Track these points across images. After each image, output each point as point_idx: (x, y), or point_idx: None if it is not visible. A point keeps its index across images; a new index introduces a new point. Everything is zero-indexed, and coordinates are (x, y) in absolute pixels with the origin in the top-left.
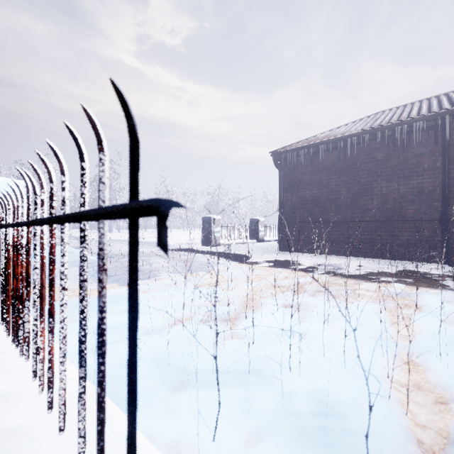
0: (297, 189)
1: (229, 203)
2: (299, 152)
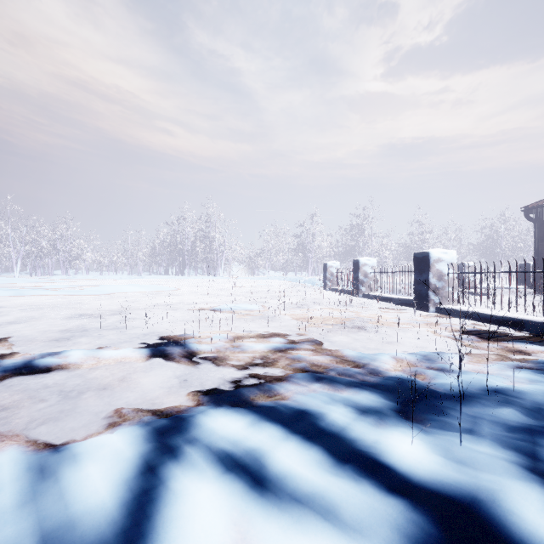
0: None
1: (517, 238)
2: None
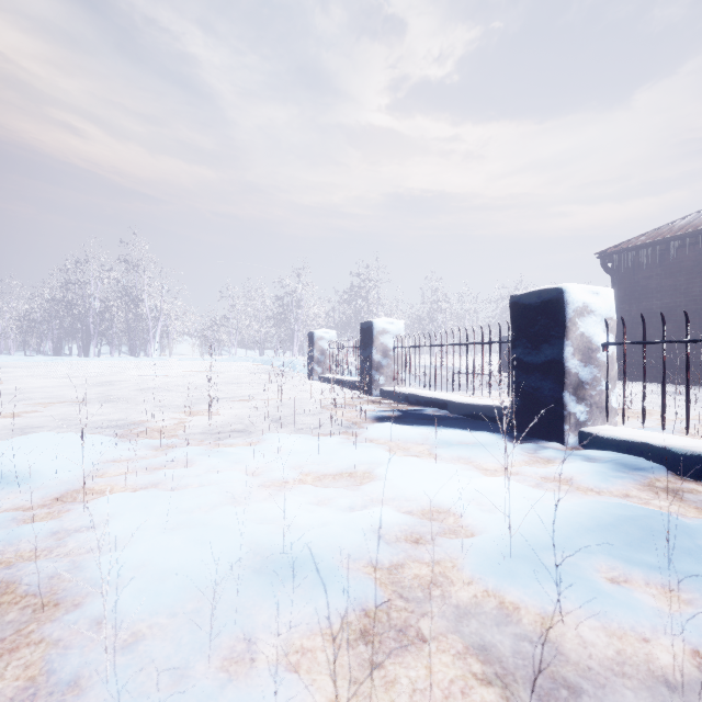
0: (639, 298)
1: None
2: (639, 252)
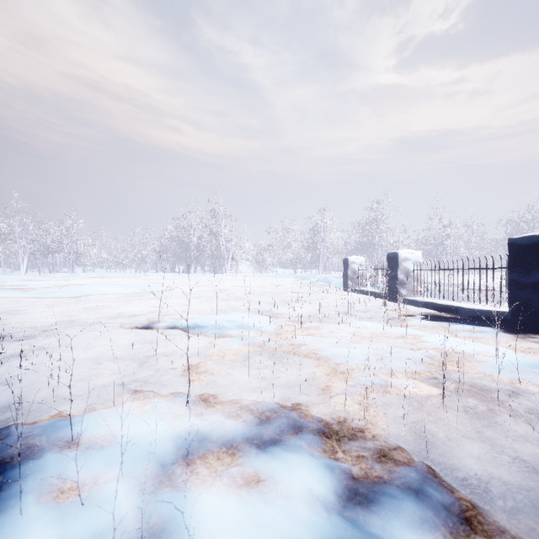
0: None
1: None
2: None
